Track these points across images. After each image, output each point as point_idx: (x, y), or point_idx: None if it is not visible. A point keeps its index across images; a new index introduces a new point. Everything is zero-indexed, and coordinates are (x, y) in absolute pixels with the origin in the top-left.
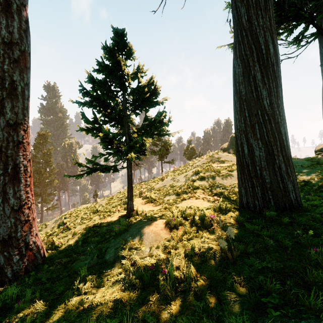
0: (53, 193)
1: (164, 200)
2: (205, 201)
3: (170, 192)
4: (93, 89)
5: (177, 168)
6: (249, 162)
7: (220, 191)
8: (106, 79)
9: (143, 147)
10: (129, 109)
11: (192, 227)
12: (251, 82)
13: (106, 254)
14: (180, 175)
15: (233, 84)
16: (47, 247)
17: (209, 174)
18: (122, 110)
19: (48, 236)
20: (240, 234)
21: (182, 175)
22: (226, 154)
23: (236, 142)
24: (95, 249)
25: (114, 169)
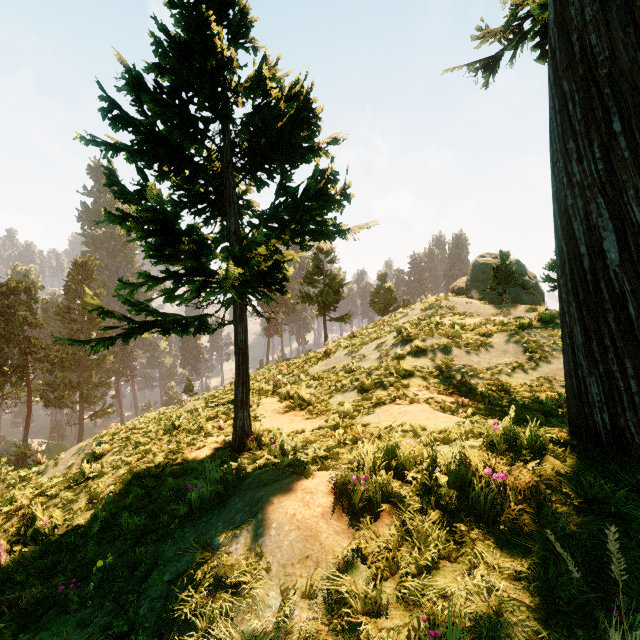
0: (105, 382)
1: (331, 403)
2: (433, 407)
3: (344, 383)
4: (135, 101)
5: (358, 330)
6: (625, 291)
7: (467, 382)
8: (176, 86)
9: (279, 273)
10: (240, 172)
11: (427, 510)
12: (637, 7)
13: (142, 594)
14: (367, 346)
15: (551, 48)
16: (17, 534)
17: (435, 342)
18: (221, 172)
19: (34, 498)
20: (637, 566)
21: (371, 346)
22: (467, 300)
23: (567, 230)
24: (119, 564)
25: (198, 324)
